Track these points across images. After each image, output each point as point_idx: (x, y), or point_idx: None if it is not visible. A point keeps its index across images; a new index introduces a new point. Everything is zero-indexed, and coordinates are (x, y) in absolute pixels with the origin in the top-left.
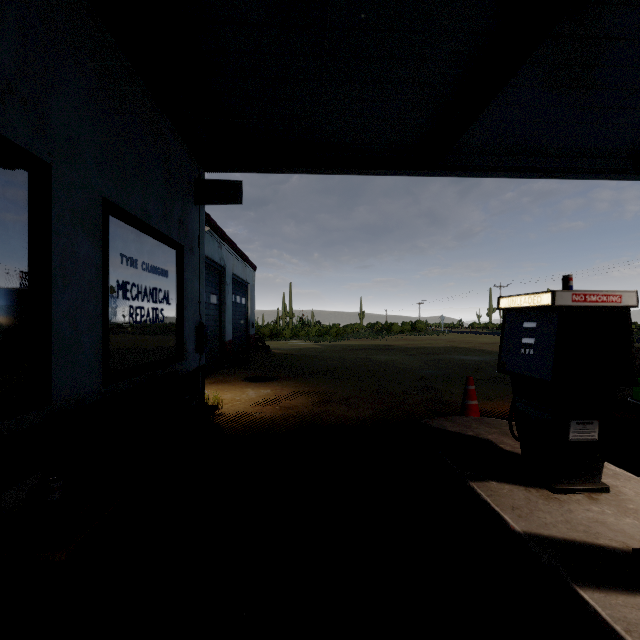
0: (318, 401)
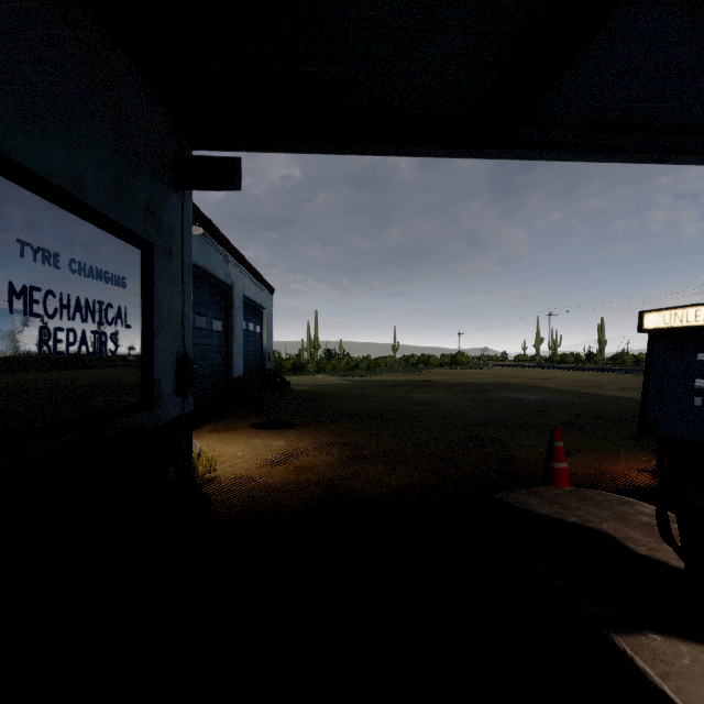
0: (346, 458)
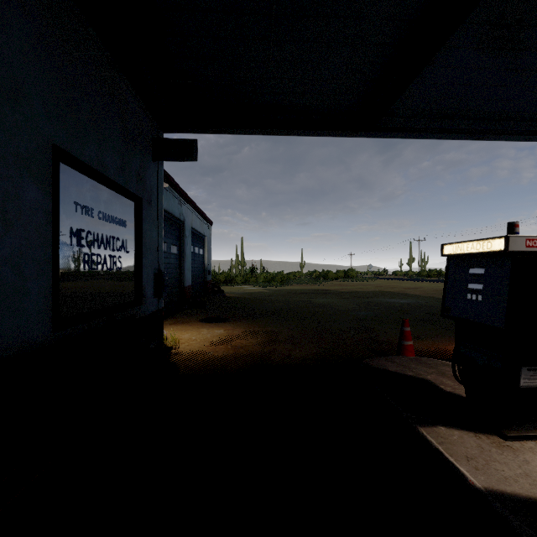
0: (266, 340)
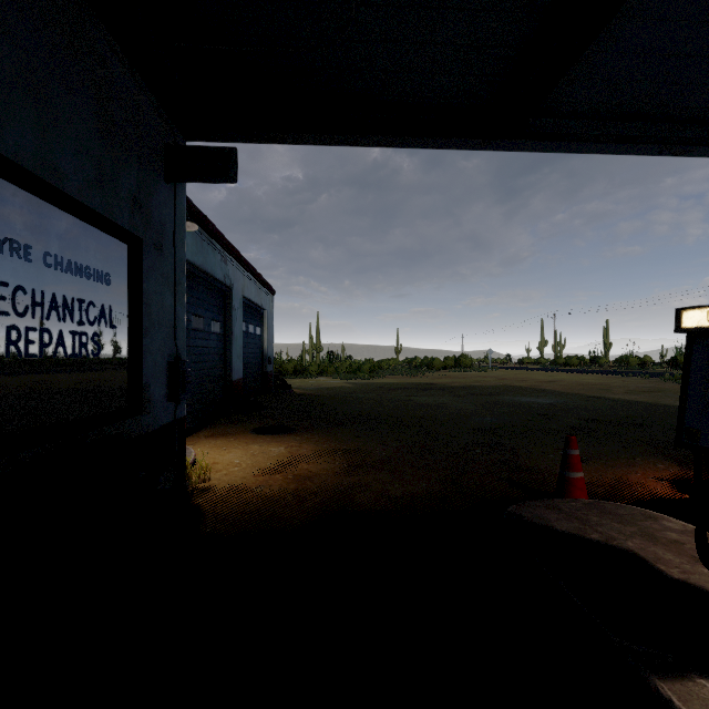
0: (348, 466)
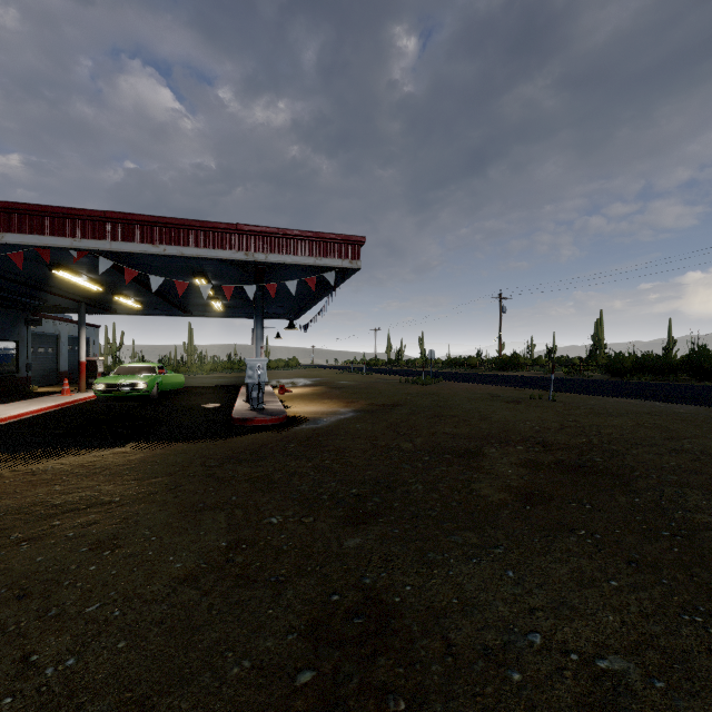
0: None
